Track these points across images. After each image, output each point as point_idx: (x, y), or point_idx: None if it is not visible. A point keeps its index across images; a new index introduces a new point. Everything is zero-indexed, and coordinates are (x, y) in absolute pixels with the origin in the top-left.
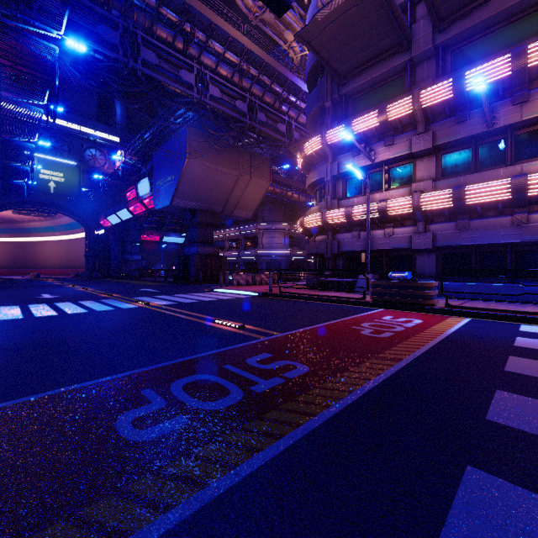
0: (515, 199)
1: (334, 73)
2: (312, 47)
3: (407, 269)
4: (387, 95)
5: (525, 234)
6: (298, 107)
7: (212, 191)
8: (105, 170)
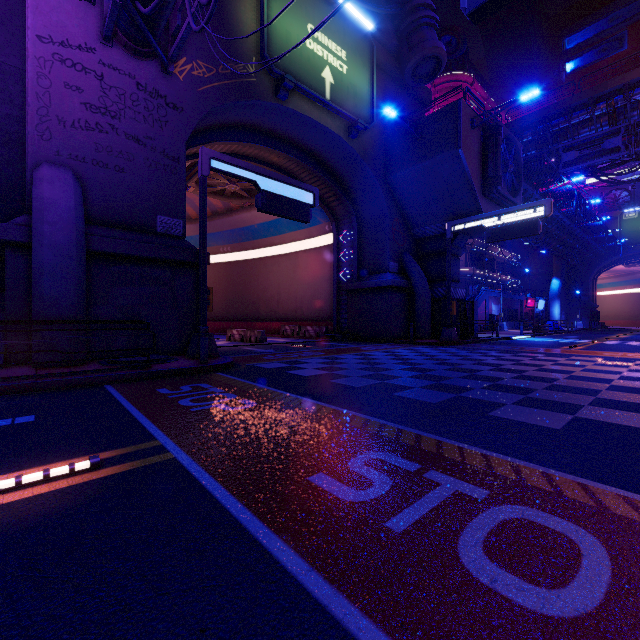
0: None
1: None
2: None
3: None
4: None
5: None
6: None
7: None
8: None
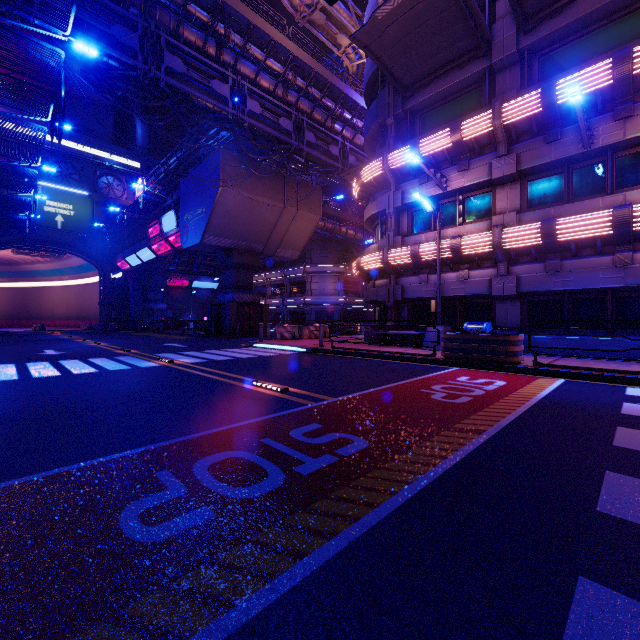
0: (617, 235)
1: (398, 83)
2: (371, 52)
3: (485, 320)
4: (462, 110)
5: (629, 278)
6: (353, 125)
7: (251, 226)
8: (123, 201)
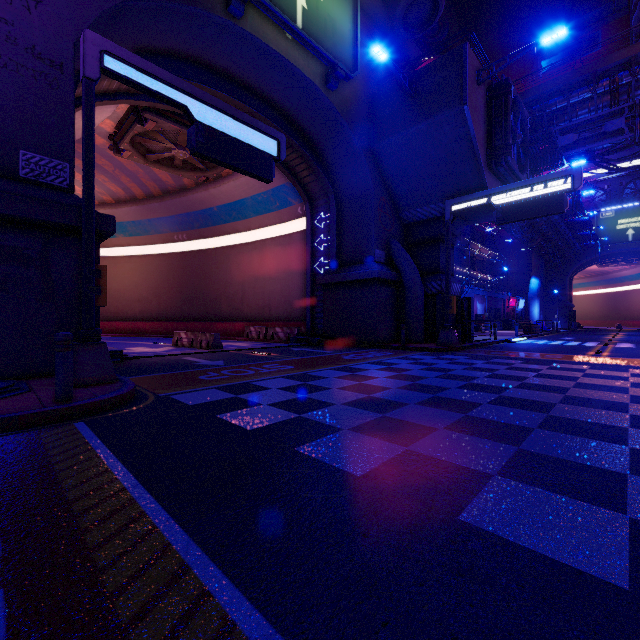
0: None
1: None
2: None
3: None
4: None
5: None
6: None
7: None
8: None
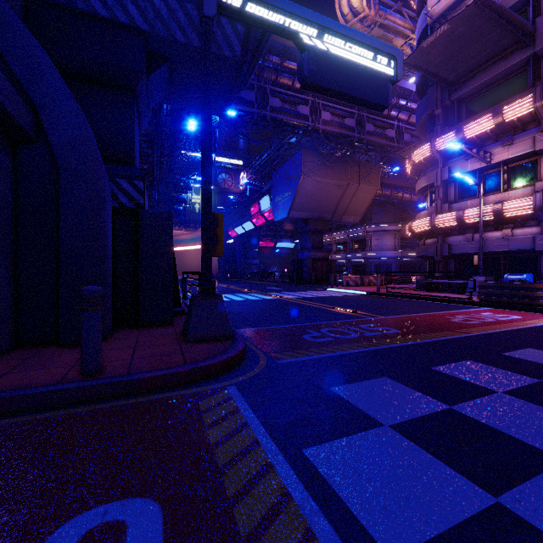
0: None
1: (444, 82)
2: (418, 68)
3: (531, 271)
4: (507, 92)
5: None
6: (408, 109)
7: (322, 201)
8: (232, 189)
